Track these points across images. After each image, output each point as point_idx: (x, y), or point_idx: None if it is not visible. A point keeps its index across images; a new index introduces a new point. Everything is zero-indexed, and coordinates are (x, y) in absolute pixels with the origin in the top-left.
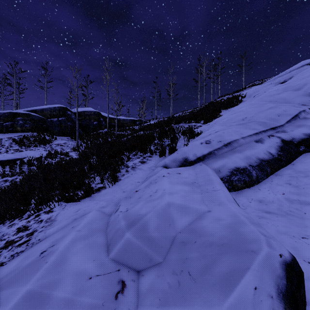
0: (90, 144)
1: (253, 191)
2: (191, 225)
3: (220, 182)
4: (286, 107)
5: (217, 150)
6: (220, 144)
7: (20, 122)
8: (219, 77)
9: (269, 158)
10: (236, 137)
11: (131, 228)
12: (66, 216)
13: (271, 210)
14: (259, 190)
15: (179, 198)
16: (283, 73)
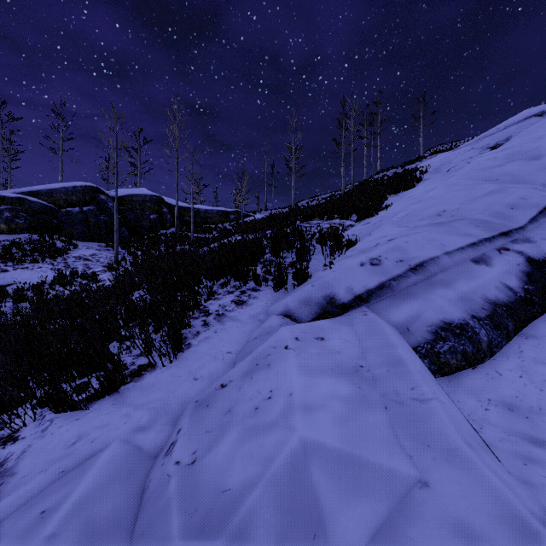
0: (142, 258)
1: (485, 376)
2: (378, 542)
3: (422, 368)
4: (525, 191)
5: (397, 280)
6: (401, 267)
7: (5, 214)
8: (378, 136)
9: (508, 298)
10: (434, 253)
11: None
12: (43, 460)
13: (545, 437)
14: (499, 374)
15: (333, 428)
16: (492, 131)
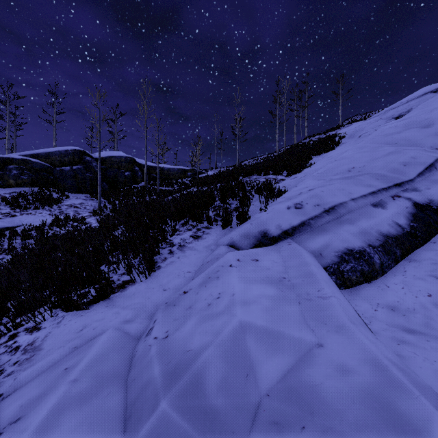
0: (119, 205)
1: (377, 288)
2: (288, 378)
3: (327, 278)
4: (415, 152)
5: (314, 219)
6: (318, 210)
7: (13, 172)
8: (306, 109)
9: (397, 232)
10: (343, 199)
11: (170, 388)
12: (61, 341)
13: (415, 327)
14: (387, 287)
15: (262, 314)
16: (397, 104)
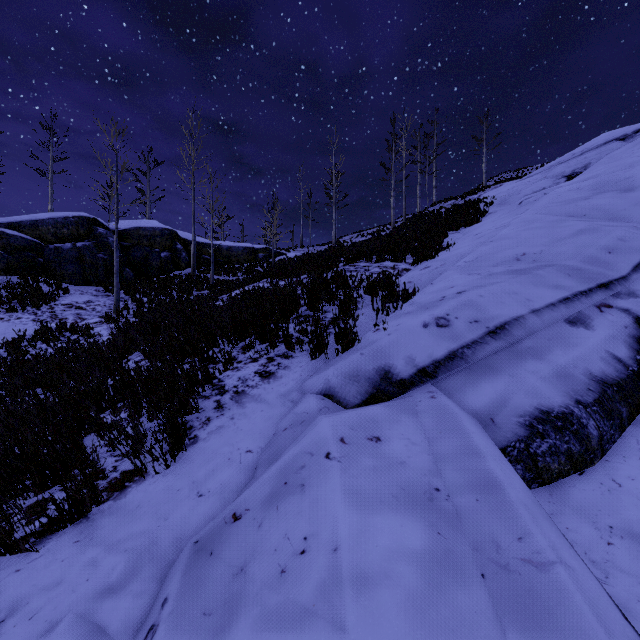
0: (148, 306)
1: (599, 487)
2: None
3: (526, 495)
4: (624, 231)
5: (472, 347)
6: (476, 330)
7: None
8: (434, 161)
9: (618, 374)
10: (518, 311)
11: None
12: None
13: None
14: (618, 485)
15: (406, 627)
16: (567, 157)
